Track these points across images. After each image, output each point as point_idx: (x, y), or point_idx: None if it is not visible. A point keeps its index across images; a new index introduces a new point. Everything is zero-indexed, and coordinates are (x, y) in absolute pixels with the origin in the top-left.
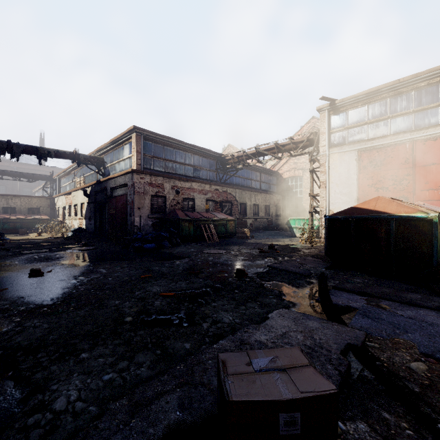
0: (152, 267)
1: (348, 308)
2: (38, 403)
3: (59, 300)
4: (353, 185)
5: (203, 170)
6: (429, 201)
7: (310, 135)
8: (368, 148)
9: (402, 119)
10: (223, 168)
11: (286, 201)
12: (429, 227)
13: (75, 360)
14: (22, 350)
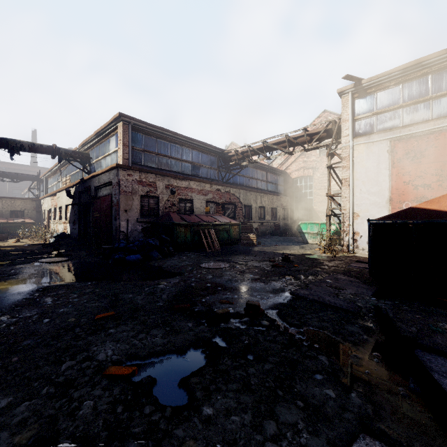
0: (124, 293)
1: None
2: None
3: None
4: (384, 183)
5: (202, 168)
6: None
7: (328, 124)
8: (404, 137)
9: None
10: (225, 166)
11: (294, 203)
12: None
13: None
14: None
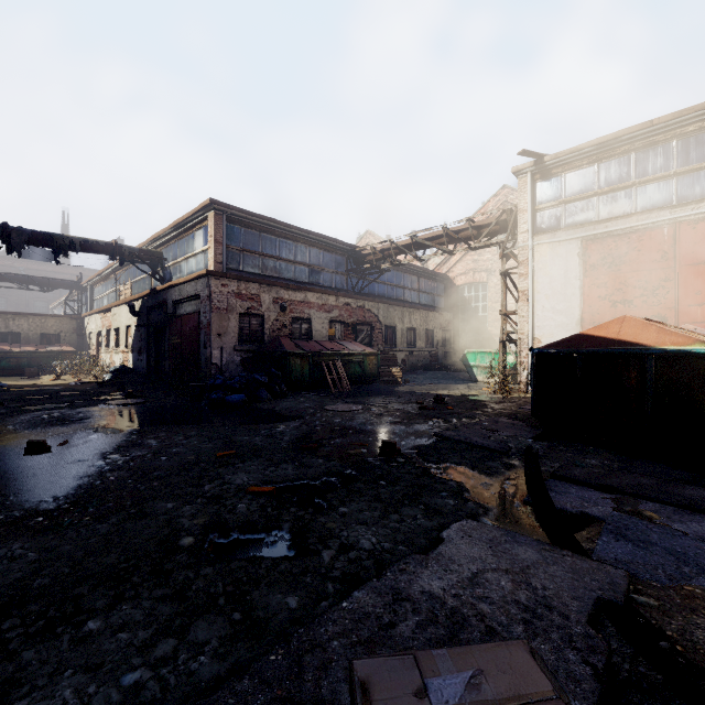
0: (237, 435)
1: (583, 517)
2: None
3: (68, 501)
4: (573, 297)
5: (325, 273)
6: (702, 323)
7: (501, 214)
8: (600, 236)
9: (656, 186)
10: (357, 269)
11: (460, 322)
12: None
13: (73, 636)
14: None
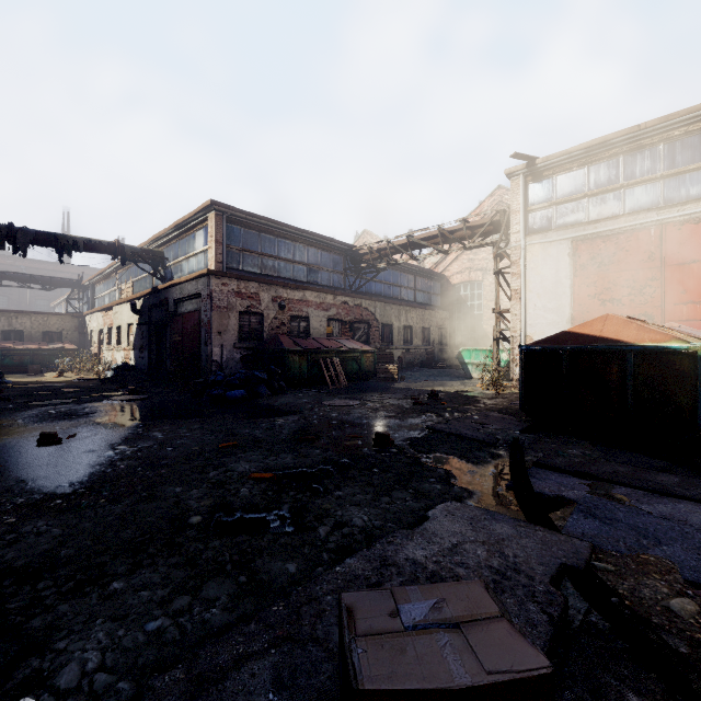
0: (239, 428)
1: (559, 499)
2: (32, 674)
3: (83, 486)
4: (564, 296)
5: (322, 272)
6: (687, 321)
7: (495, 214)
8: (589, 236)
9: (644, 189)
10: (354, 268)
11: (456, 320)
12: (691, 364)
13: (101, 594)
14: (13, 575)
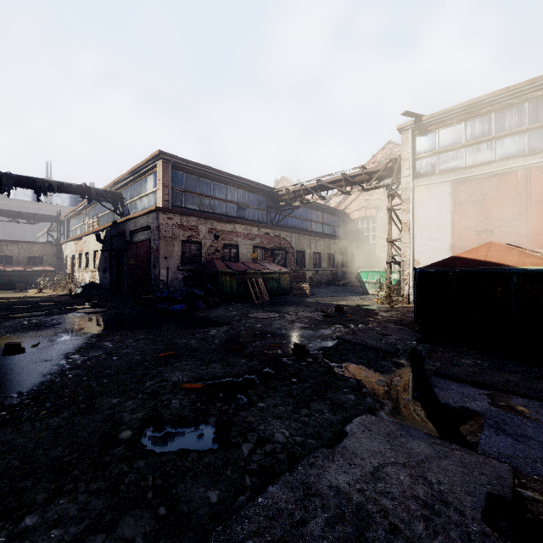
0: (177, 339)
1: (464, 411)
2: None
3: (30, 397)
4: (445, 228)
5: (249, 209)
6: None
7: (388, 162)
8: (466, 179)
9: (512, 140)
10: (275, 206)
11: (355, 248)
12: None
13: (10, 533)
14: None
